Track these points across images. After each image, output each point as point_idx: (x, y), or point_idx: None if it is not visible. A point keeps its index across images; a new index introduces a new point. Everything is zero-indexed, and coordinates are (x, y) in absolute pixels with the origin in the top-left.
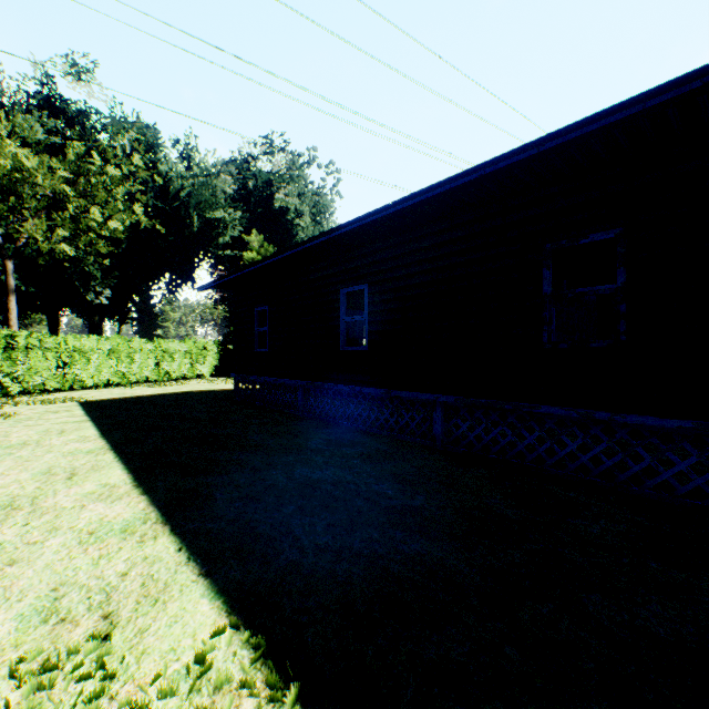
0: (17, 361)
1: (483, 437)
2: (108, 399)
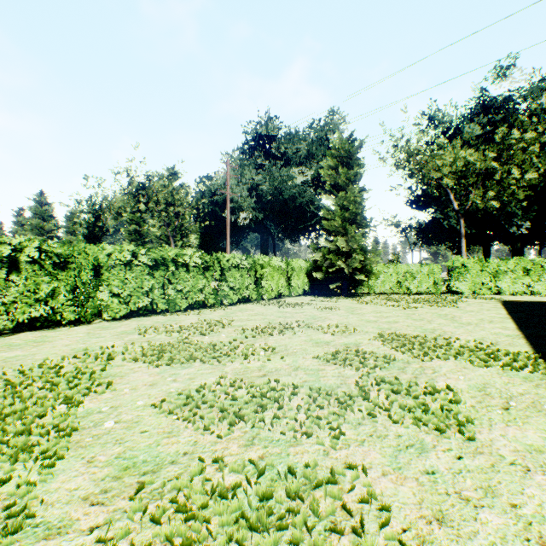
0: (465, 276)
1: None
2: (517, 300)
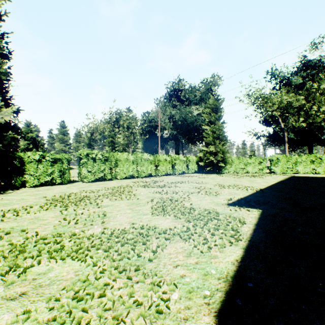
0: (278, 164)
1: None
2: (300, 176)
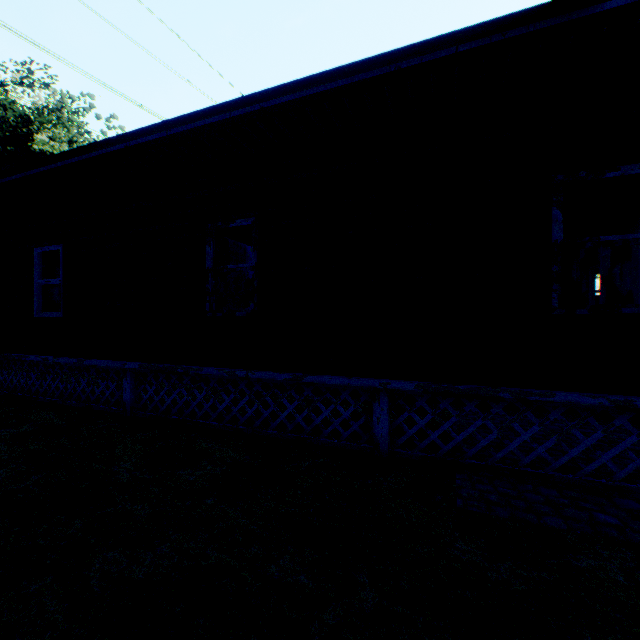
0: None
1: (166, 399)
2: None
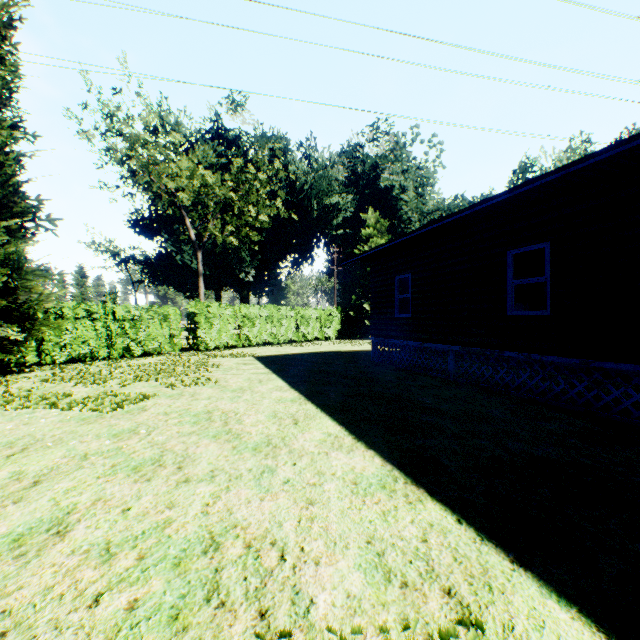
0: (212, 325)
1: None
2: (271, 355)
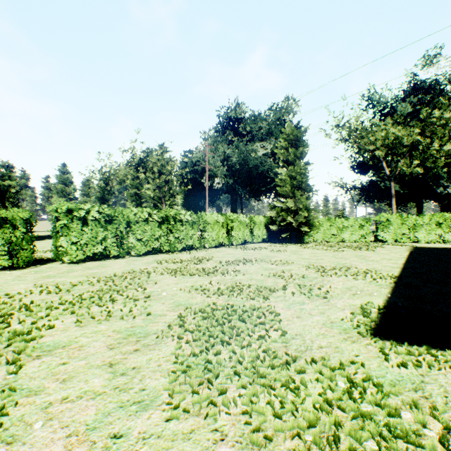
0: (389, 228)
1: None
2: (426, 247)
